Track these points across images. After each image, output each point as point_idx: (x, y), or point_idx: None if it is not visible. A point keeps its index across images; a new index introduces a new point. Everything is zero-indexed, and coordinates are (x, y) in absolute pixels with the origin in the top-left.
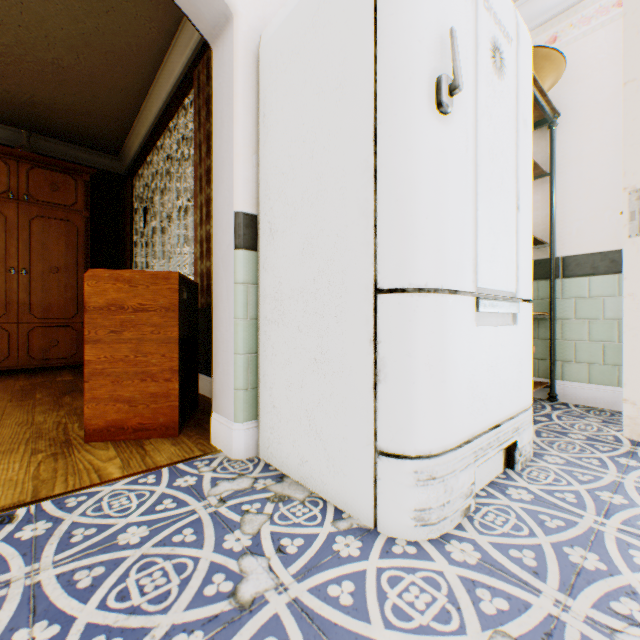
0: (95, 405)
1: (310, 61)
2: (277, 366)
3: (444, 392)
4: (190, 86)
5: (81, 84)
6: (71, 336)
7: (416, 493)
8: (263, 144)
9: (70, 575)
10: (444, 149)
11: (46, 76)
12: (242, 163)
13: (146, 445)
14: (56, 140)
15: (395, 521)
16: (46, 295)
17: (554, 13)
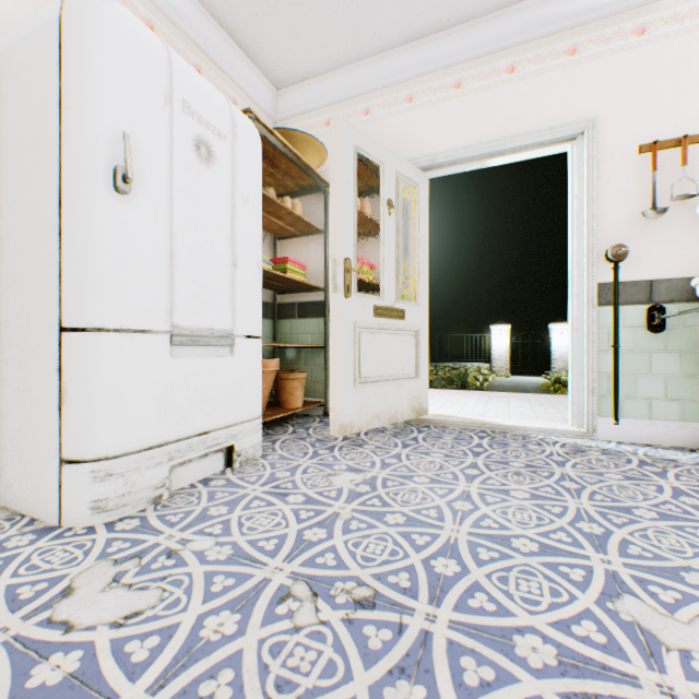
0: None
1: (15, 112)
2: None
3: (126, 408)
4: None
5: None
6: None
7: (94, 488)
8: None
9: None
10: (126, 222)
11: None
12: None
13: None
14: None
15: (76, 514)
16: None
17: (328, 103)
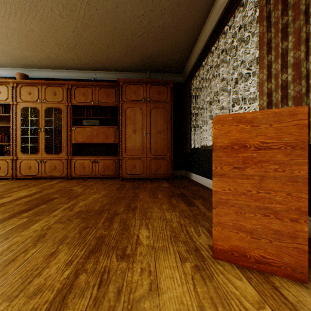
0: (219, 229)
1: None
2: None
3: None
4: None
5: (171, 34)
6: (164, 163)
7: None
8: None
9: None
10: None
11: (157, 37)
12: None
13: (279, 288)
14: (157, 73)
15: None
16: (155, 144)
17: None
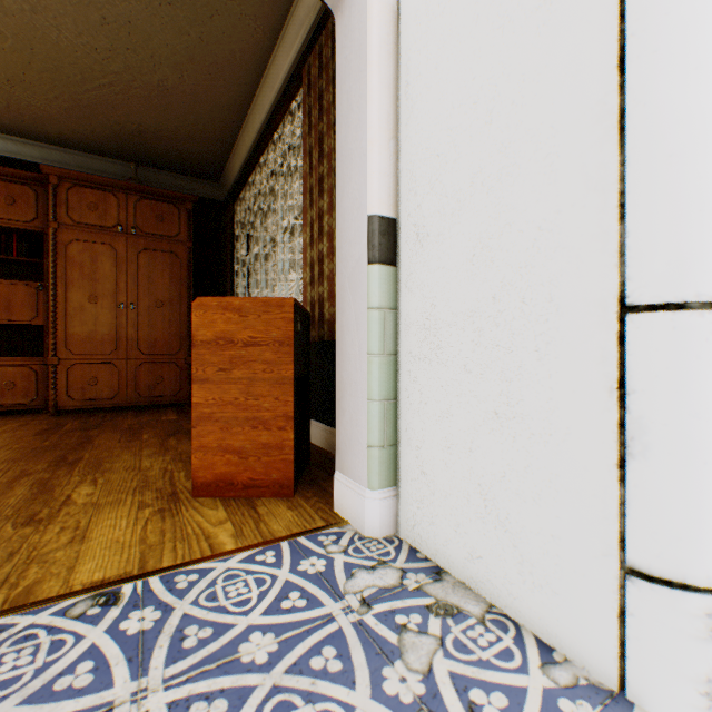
0: (202, 455)
1: None
2: (428, 418)
3: None
4: (298, 86)
5: (184, 106)
6: (175, 373)
7: (709, 652)
8: (405, 123)
9: (184, 708)
10: None
11: (152, 101)
12: (377, 151)
13: (258, 506)
14: (161, 171)
15: (665, 691)
16: (152, 330)
17: None
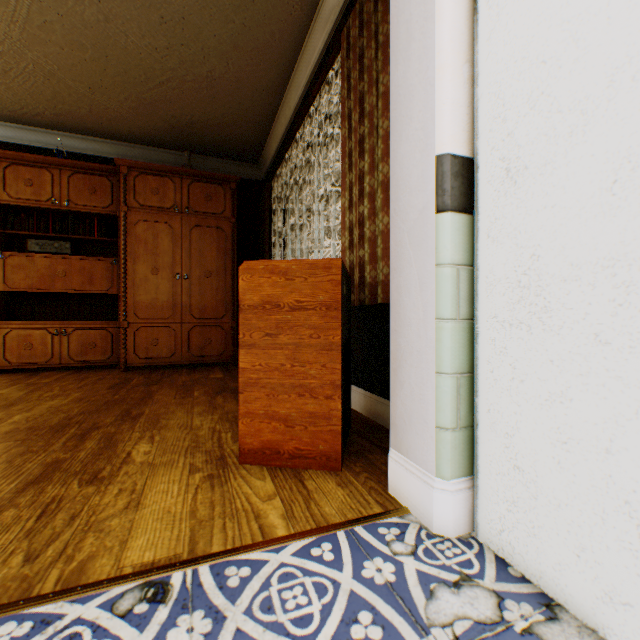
0: (249, 421)
1: None
2: (525, 400)
3: None
4: (335, 53)
5: (229, 93)
6: (220, 335)
7: None
8: (486, 37)
9: None
10: None
11: (202, 93)
12: (448, 78)
13: (305, 480)
14: (209, 157)
15: None
16: (201, 297)
17: None
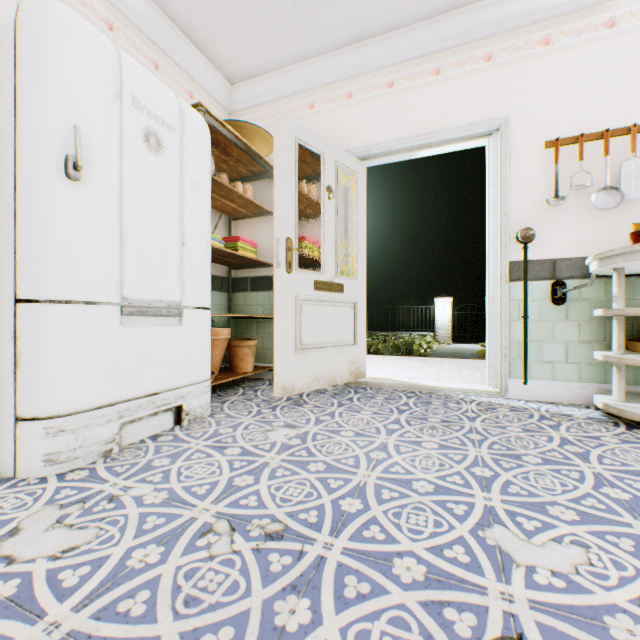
0: None
1: None
2: None
3: (77, 371)
4: None
5: None
6: None
7: (47, 443)
8: None
9: None
10: (77, 205)
11: None
12: None
13: None
14: None
15: (30, 466)
16: None
17: (277, 97)
